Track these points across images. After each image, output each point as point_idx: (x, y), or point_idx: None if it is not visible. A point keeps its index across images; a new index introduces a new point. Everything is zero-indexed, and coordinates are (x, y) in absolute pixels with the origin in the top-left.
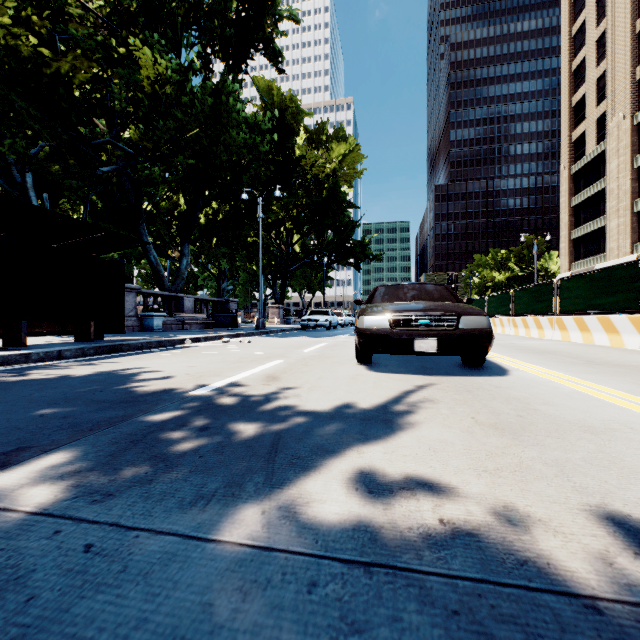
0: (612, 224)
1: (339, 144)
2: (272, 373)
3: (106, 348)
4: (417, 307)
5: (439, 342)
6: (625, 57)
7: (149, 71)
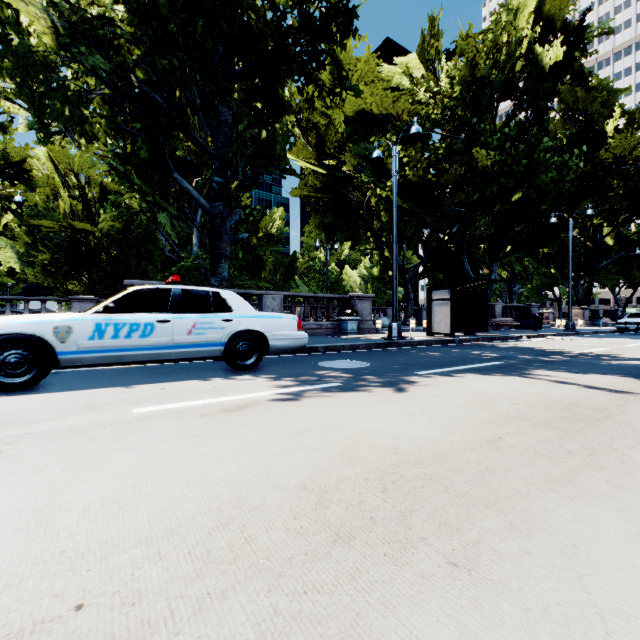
0: None
1: None
2: (605, 351)
3: (490, 338)
4: None
5: None
6: None
7: (484, 163)
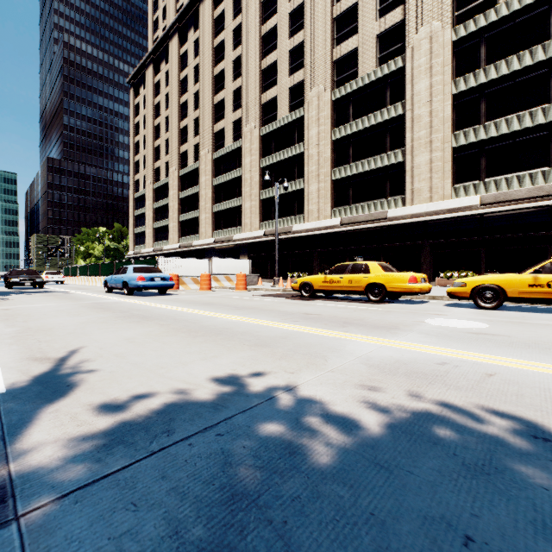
0: (147, 231)
1: None
2: None
3: None
4: (26, 277)
5: (32, 283)
6: (151, 155)
7: None
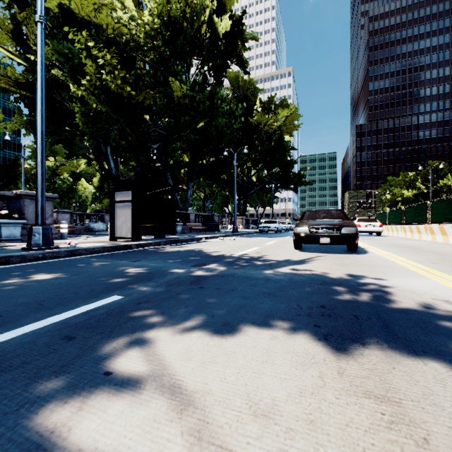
0: None
1: (283, 110)
2: (257, 251)
3: (173, 241)
4: (322, 223)
5: (331, 239)
6: None
7: (178, 93)
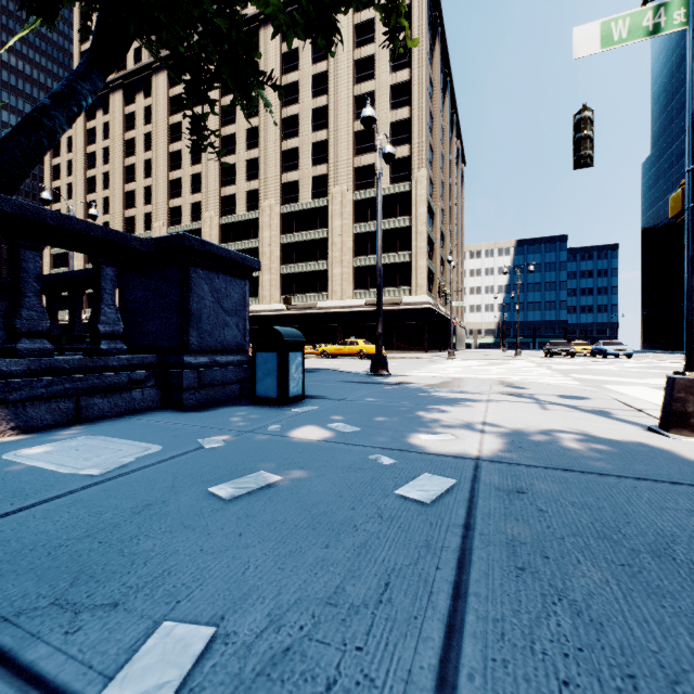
0: None
1: None
2: None
3: None
4: None
5: None
6: (82, 210)
7: None
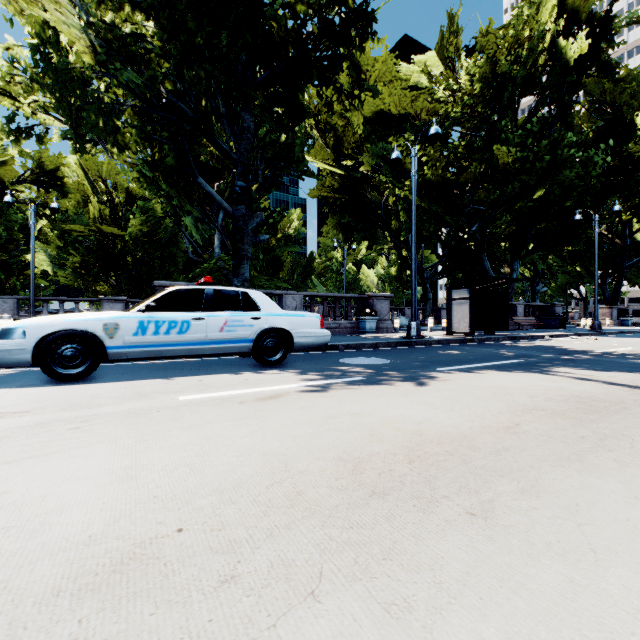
0: None
1: None
2: (630, 350)
3: (511, 338)
4: None
5: None
6: None
7: (505, 160)
